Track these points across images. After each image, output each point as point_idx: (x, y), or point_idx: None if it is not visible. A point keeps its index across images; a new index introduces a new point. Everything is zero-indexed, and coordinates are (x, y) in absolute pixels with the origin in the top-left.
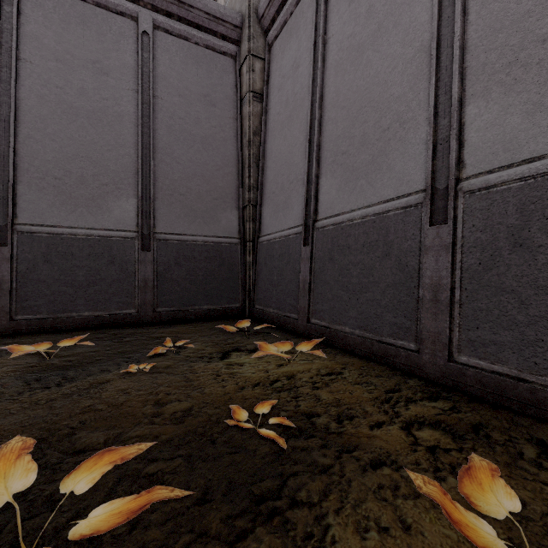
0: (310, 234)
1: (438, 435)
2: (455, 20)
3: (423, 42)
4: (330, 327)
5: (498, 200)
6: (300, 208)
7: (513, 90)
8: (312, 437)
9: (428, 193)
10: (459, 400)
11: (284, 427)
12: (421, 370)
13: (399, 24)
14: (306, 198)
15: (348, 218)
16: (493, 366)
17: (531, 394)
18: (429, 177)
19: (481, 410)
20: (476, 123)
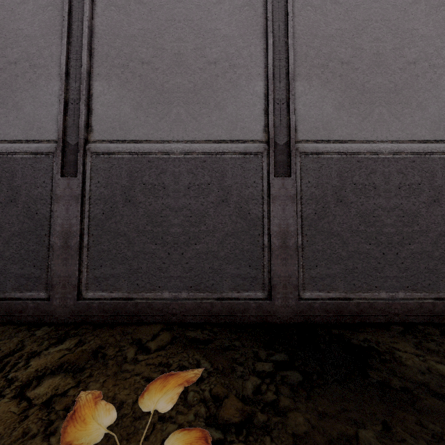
0: None
1: (59, 380)
2: (85, 1)
3: None
4: None
5: (116, 165)
6: None
7: (126, 86)
8: None
9: (60, 144)
10: (86, 332)
11: None
12: (52, 316)
13: None
14: None
15: None
16: (112, 294)
17: (135, 307)
18: (61, 130)
19: (102, 334)
20: (101, 99)
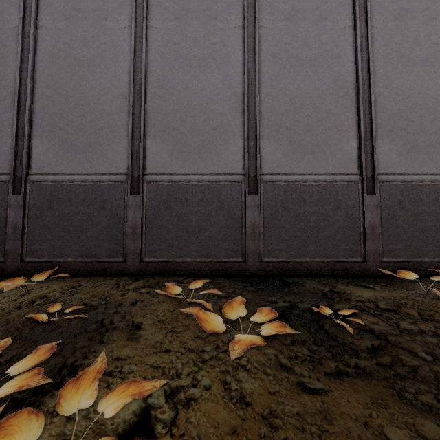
0: (23, 184)
1: (148, 289)
2: (142, 95)
3: (124, 92)
4: (51, 261)
5: (160, 188)
6: (3, 158)
7: (165, 143)
8: (98, 308)
9: (129, 177)
10: (147, 278)
11: (75, 312)
12: (127, 271)
13: (109, 69)
14: (15, 151)
15: (68, 179)
16: (159, 259)
17: (172, 266)
18: (130, 169)
19: (157, 278)
20: (151, 150)
